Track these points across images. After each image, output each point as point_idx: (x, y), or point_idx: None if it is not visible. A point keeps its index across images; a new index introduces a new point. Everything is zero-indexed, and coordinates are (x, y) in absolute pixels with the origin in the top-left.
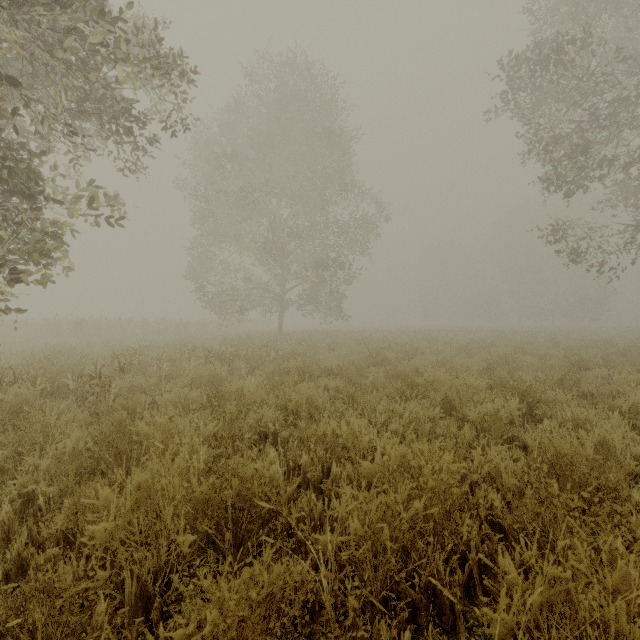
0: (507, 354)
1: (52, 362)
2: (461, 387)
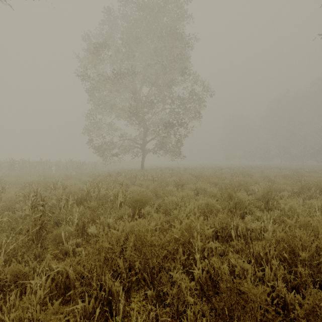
0: None
1: None
2: None
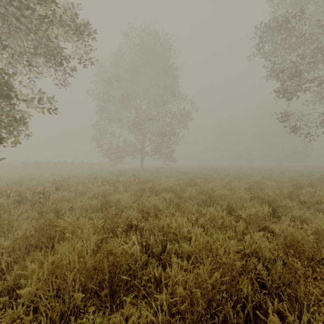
0: (259, 180)
1: (21, 184)
2: (236, 199)
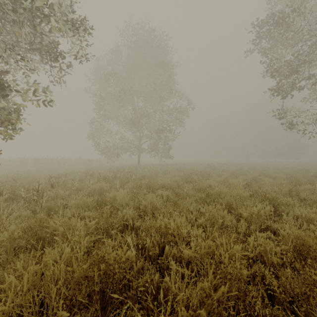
0: (256, 176)
1: (16, 181)
2: (236, 196)
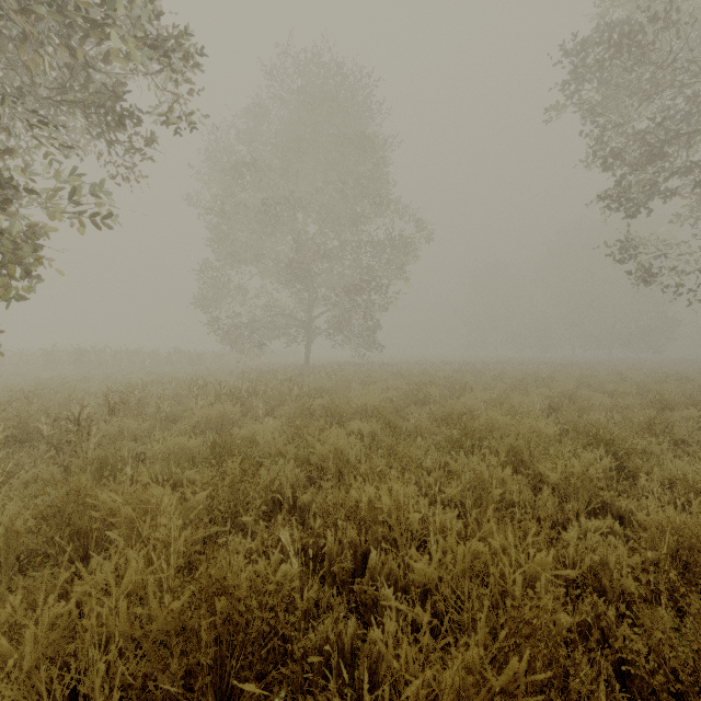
0: (571, 390)
1: (31, 401)
2: (529, 435)
